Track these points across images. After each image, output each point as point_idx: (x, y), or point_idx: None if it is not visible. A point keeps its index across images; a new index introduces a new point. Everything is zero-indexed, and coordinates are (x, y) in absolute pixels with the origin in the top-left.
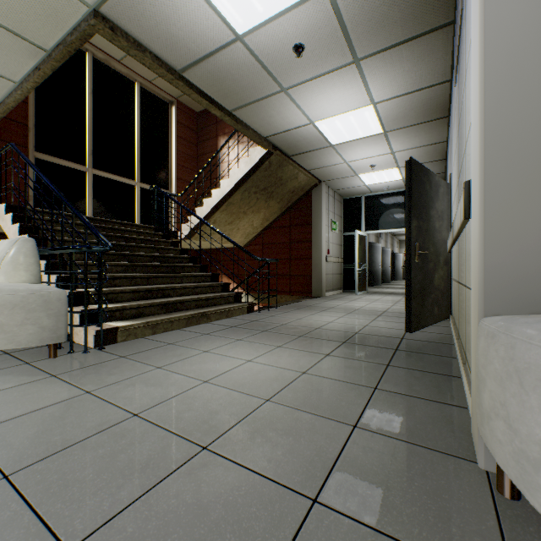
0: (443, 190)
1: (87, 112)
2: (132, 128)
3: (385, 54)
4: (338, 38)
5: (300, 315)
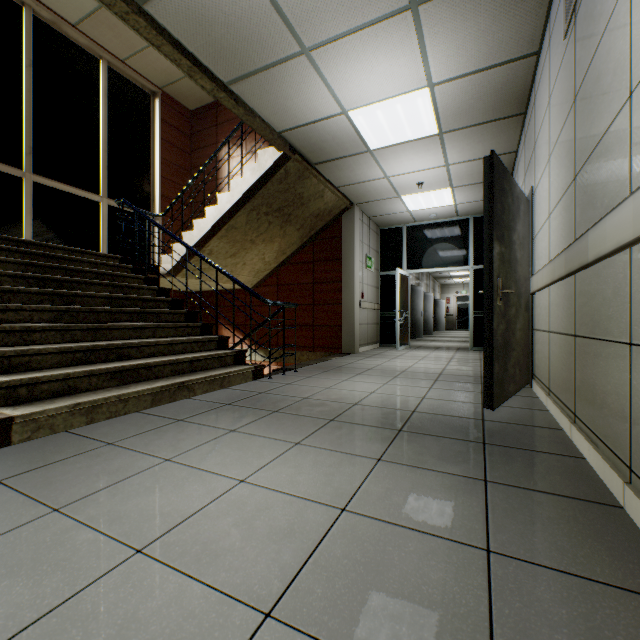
0: (524, 208)
1: (23, 93)
2: (95, 122)
3: None
4: None
5: (328, 382)
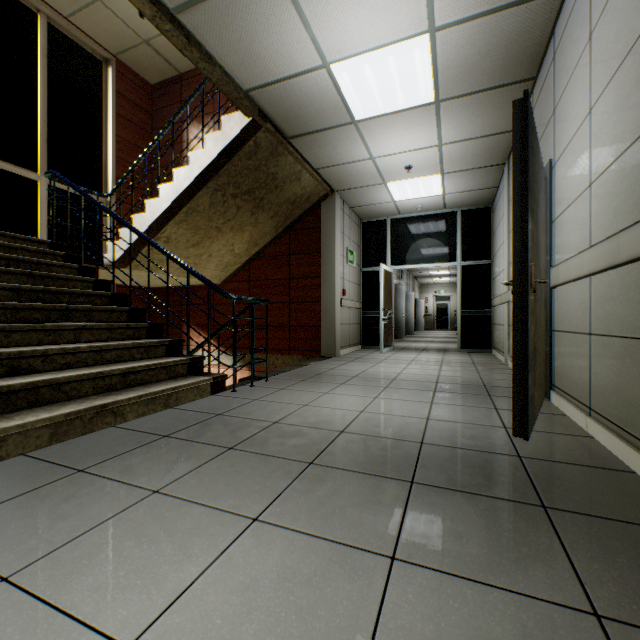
0: (543, 184)
1: None
2: (31, 85)
3: None
4: None
5: (306, 396)
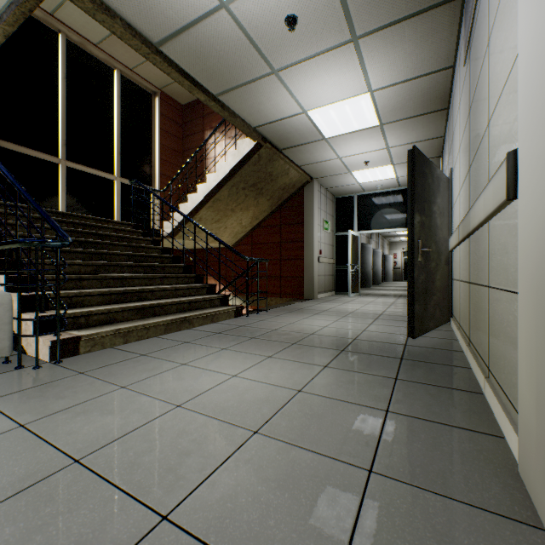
0: (444, 185)
1: (60, 99)
2: (111, 118)
3: (386, 32)
4: (336, 10)
5: (292, 319)
